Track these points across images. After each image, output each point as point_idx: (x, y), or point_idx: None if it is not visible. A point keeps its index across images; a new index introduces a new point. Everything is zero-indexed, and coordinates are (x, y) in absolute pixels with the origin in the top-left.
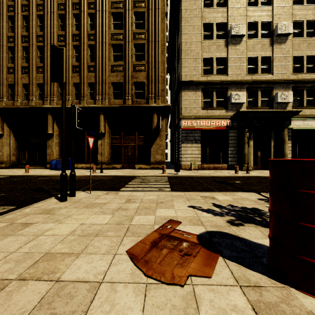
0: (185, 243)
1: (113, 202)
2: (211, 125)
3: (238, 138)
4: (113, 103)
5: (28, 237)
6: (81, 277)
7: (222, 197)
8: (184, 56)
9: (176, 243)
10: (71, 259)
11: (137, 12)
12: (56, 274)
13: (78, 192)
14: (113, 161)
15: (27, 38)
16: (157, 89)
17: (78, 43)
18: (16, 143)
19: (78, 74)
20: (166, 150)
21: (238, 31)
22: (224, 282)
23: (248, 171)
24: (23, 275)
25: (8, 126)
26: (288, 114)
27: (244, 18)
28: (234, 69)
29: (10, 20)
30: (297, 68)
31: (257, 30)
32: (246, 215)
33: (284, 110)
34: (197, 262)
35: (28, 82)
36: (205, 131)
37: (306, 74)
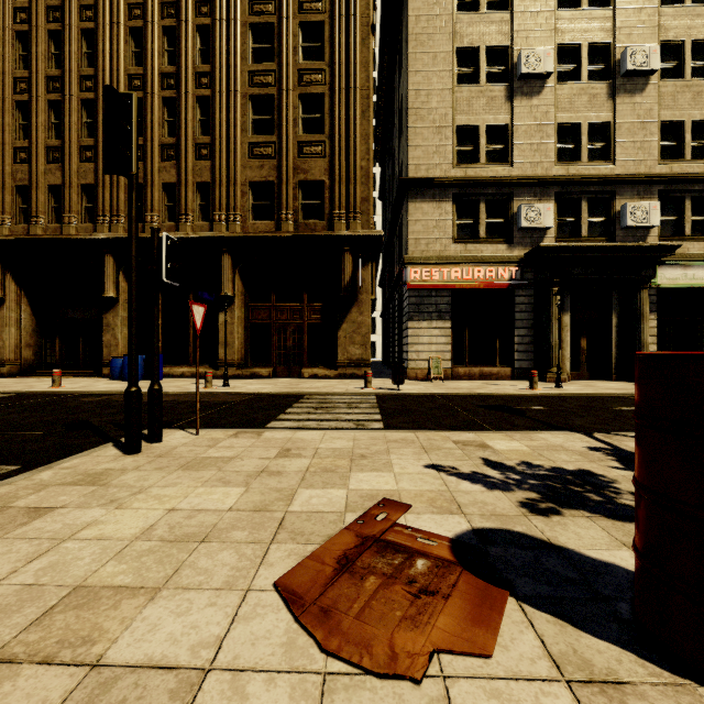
0: (422, 561)
1: (250, 456)
2: (475, 278)
3: (536, 308)
4: (254, 228)
5: (37, 544)
6: (159, 654)
7: (505, 443)
8: (414, 122)
9: (400, 561)
10: (136, 603)
11: (307, 22)
12: (94, 646)
13: (168, 432)
14: (253, 361)
15: (59, 83)
16: (353, 198)
17: (174, 92)
18: (34, 320)
19: (173, 162)
20: (373, 335)
21: (537, 66)
22: (525, 670)
23: (560, 383)
24: (11, 650)
25: (16, 281)
26: (651, 254)
27: (549, 37)
28: (527, 151)
29: (21, 43)
30: (670, 148)
31: (580, 62)
32: (564, 489)
33: (642, 245)
34: (454, 613)
35: (60, 183)
36: (462, 291)
37: (692, 163)
